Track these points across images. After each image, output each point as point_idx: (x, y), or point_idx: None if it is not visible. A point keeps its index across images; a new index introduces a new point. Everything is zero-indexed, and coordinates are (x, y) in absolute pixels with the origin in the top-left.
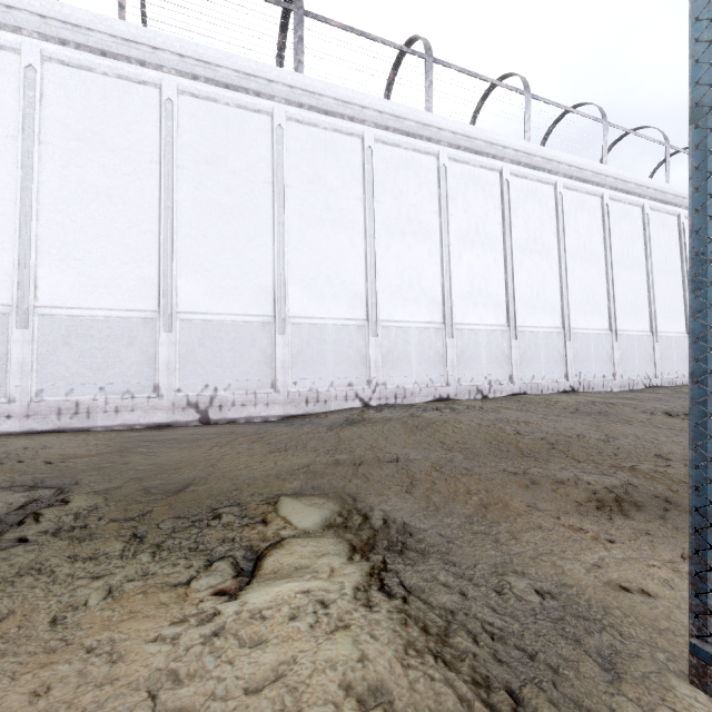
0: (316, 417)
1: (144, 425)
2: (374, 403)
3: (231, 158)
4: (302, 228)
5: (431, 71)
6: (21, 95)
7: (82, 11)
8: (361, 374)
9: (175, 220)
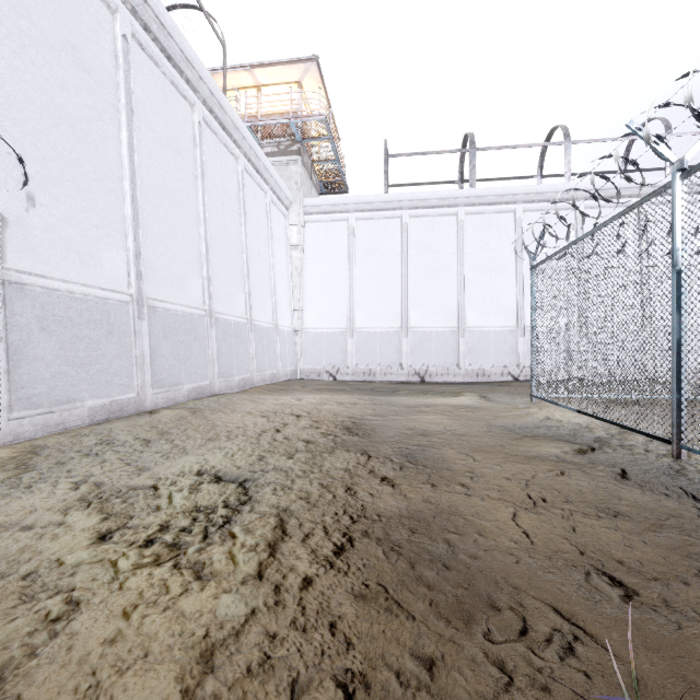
0: (482, 383)
1: (396, 382)
2: (521, 378)
3: (435, 244)
4: (474, 276)
5: (569, 152)
6: (349, 239)
7: (371, 196)
8: (512, 360)
9: (408, 283)
